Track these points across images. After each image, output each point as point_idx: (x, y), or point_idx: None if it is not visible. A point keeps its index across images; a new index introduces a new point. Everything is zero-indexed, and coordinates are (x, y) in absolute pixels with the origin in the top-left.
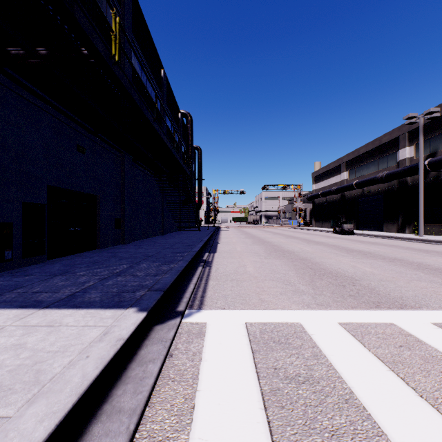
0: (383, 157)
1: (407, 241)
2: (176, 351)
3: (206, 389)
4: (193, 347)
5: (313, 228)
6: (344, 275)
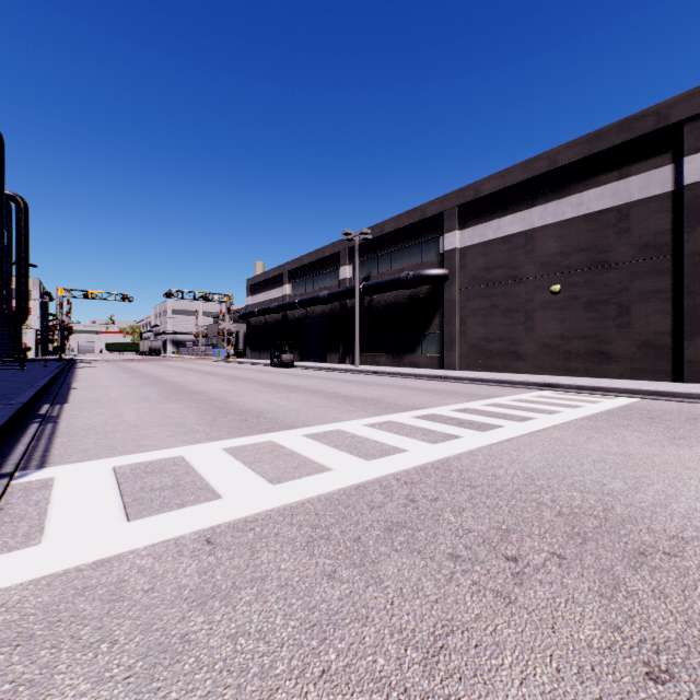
0: (327, 272)
1: (343, 372)
2: (9, 505)
3: (59, 516)
4: (35, 498)
5: (247, 361)
6: (253, 411)
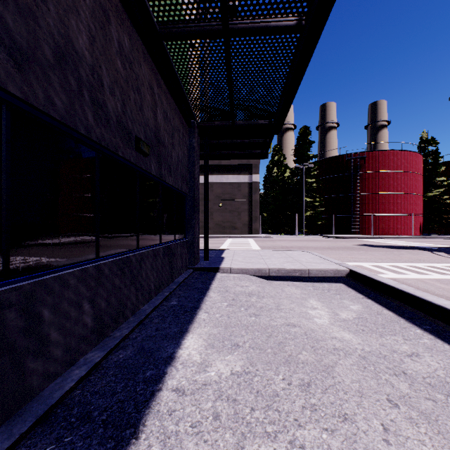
0: None
1: None
2: None
3: None
4: None
5: None
6: None
